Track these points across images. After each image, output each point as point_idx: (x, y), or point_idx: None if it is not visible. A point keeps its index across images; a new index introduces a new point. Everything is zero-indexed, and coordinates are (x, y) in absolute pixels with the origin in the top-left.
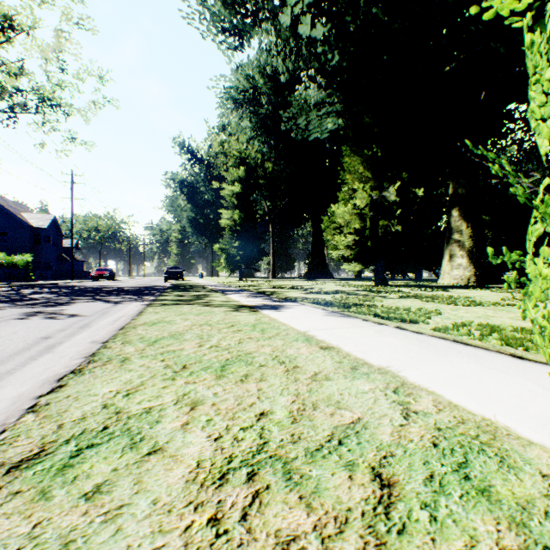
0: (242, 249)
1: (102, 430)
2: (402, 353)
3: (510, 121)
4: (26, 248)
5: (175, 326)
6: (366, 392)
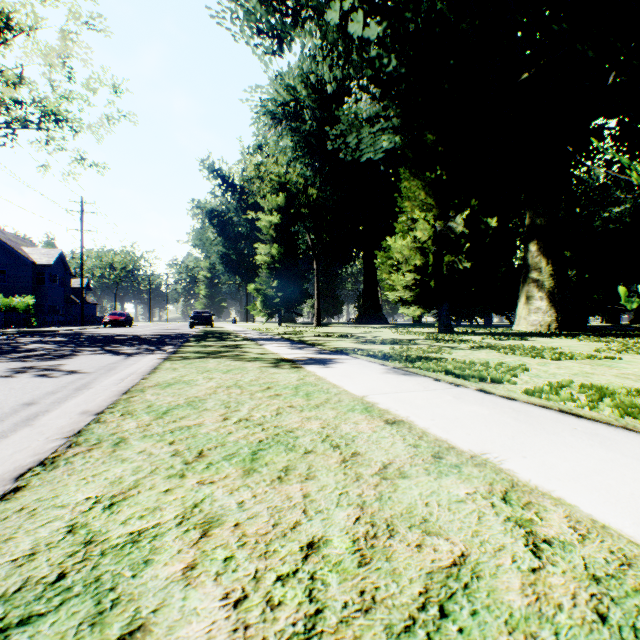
0: (282, 290)
1: (54, 583)
2: (497, 431)
3: (599, 139)
4: (27, 289)
5: (195, 389)
6: (463, 500)
